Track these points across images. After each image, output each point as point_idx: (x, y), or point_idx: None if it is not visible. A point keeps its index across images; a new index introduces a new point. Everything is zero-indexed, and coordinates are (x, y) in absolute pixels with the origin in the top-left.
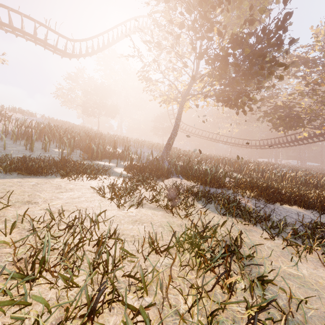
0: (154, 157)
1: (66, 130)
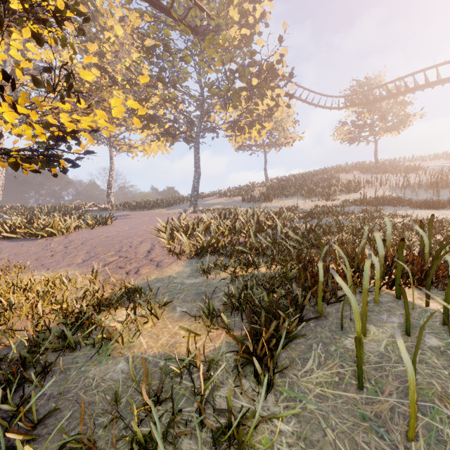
0: None
1: None
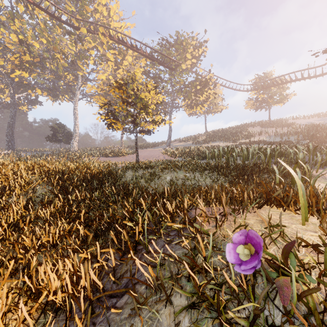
0: None
1: (314, 126)
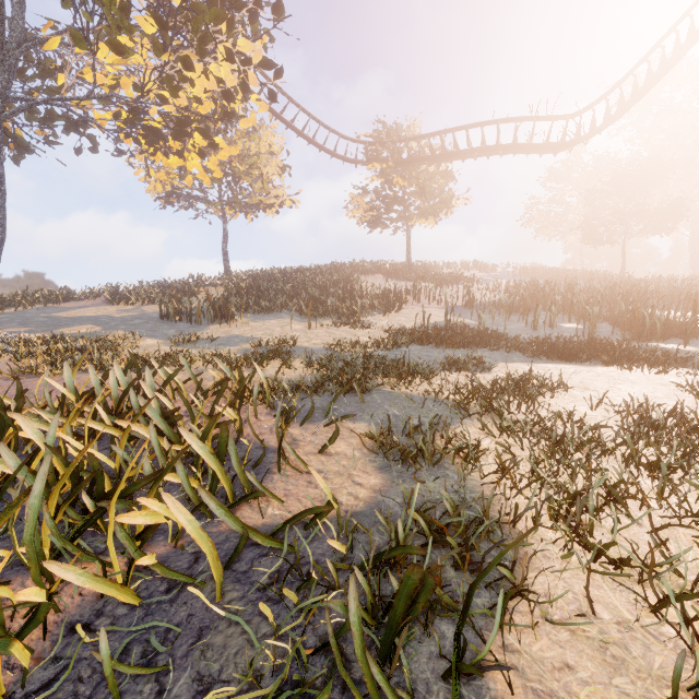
0: None
1: (569, 288)
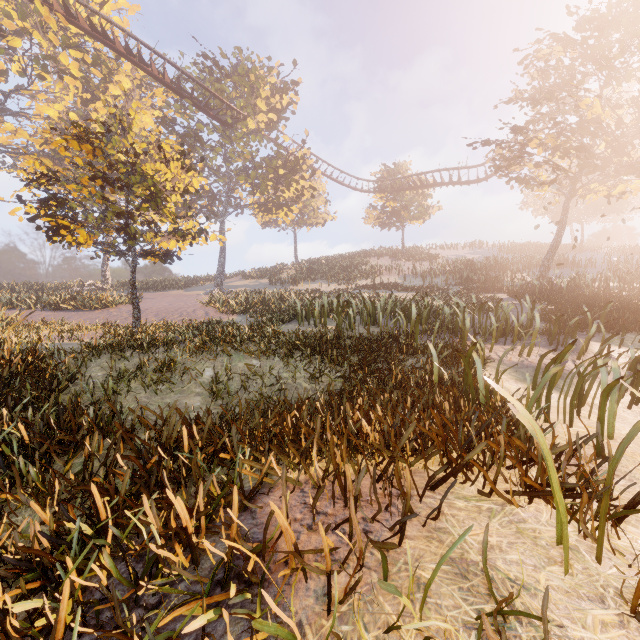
0: (568, 279)
1: (468, 263)
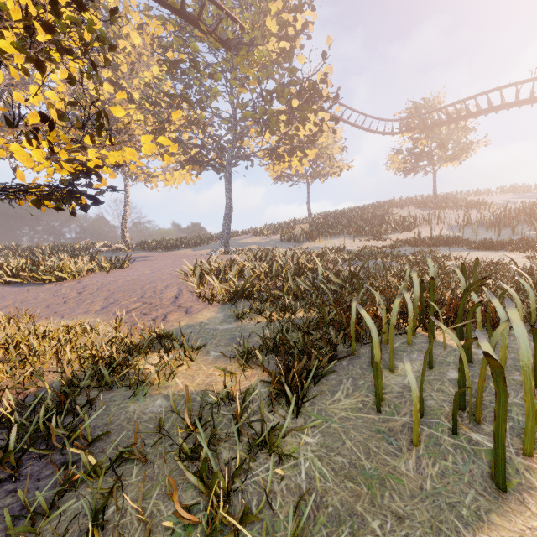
0: None
1: None
